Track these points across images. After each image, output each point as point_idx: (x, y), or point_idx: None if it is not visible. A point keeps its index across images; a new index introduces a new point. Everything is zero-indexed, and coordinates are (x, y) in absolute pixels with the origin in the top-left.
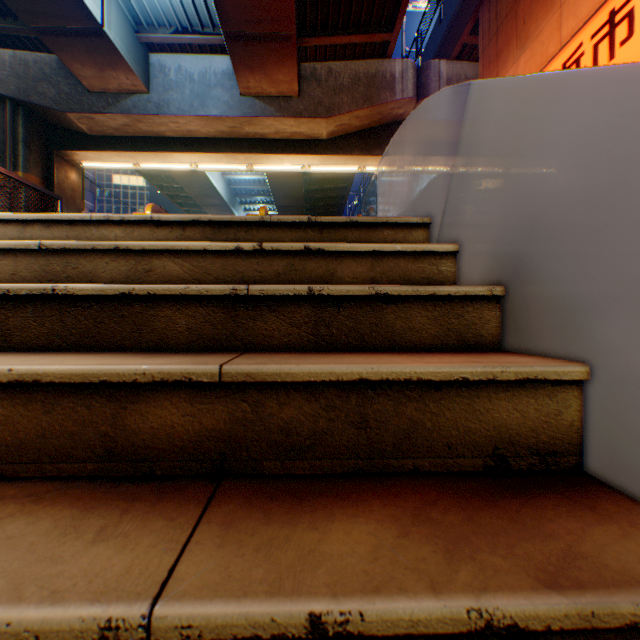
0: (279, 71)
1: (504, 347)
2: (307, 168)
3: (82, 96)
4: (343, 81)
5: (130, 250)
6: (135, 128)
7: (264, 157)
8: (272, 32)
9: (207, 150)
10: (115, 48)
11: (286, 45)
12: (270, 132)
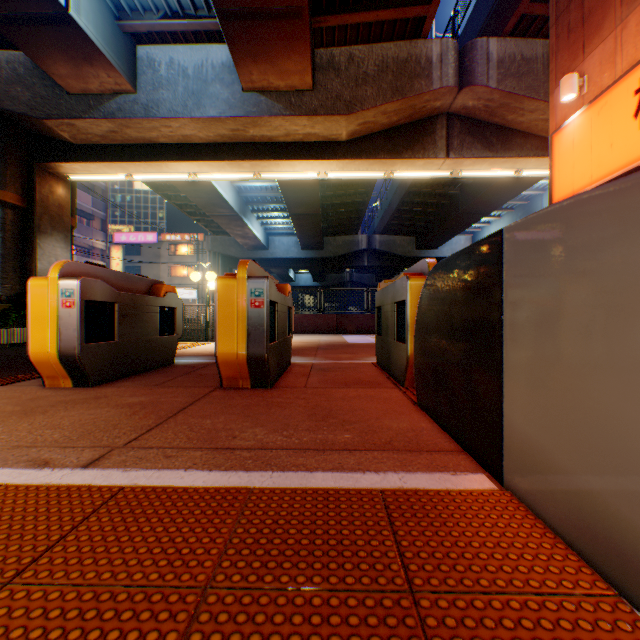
0: (288, 58)
1: None
2: (323, 175)
3: (60, 99)
4: (367, 69)
5: None
6: (123, 134)
7: (272, 164)
8: (277, 5)
9: (206, 157)
10: (87, 37)
11: (296, 23)
12: (279, 134)
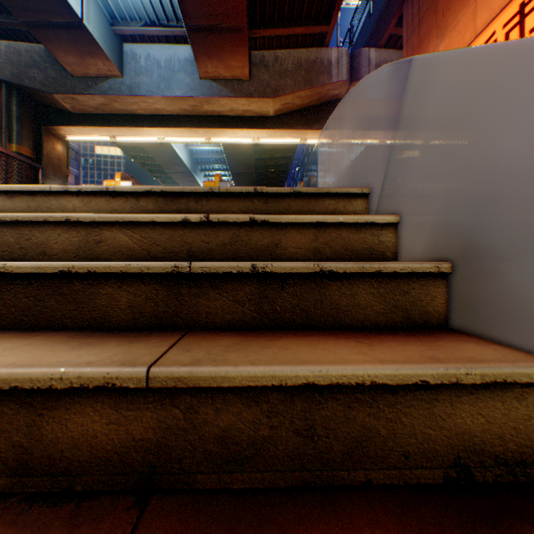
0: (233, 58)
1: (451, 325)
2: (257, 140)
3: (66, 80)
4: (287, 66)
5: (81, 222)
6: (111, 107)
7: (220, 131)
8: (227, 24)
9: (172, 125)
10: (93, 39)
11: (239, 36)
12: (225, 110)
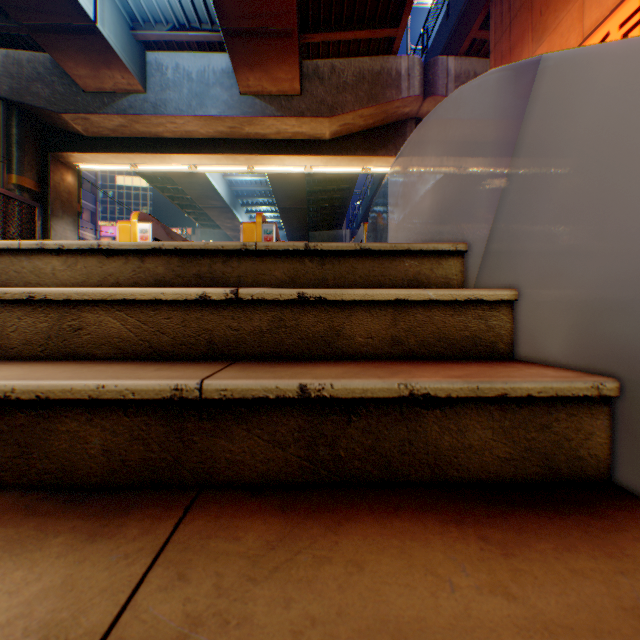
0: (280, 68)
1: (620, 481)
2: (309, 169)
3: (77, 96)
4: (347, 79)
5: (51, 300)
6: (132, 129)
7: (265, 158)
8: (272, 27)
9: (206, 151)
10: (109, 45)
11: (287, 41)
12: (271, 132)
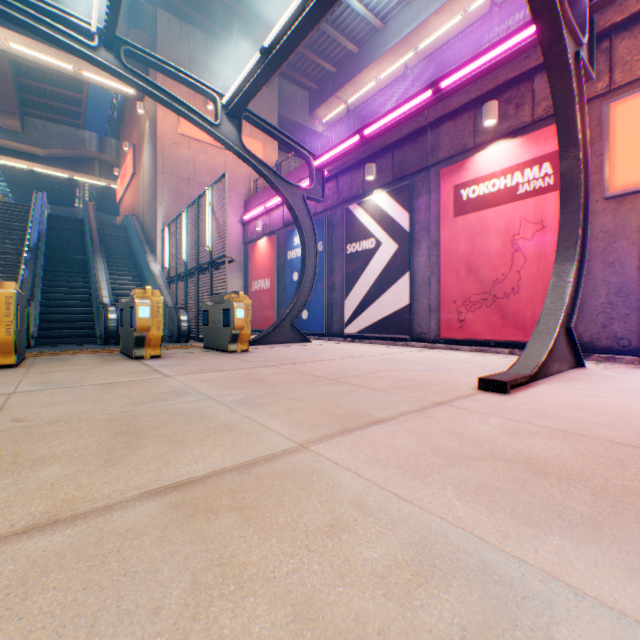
0: (10, 121)
1: None
2: (33, 168)
3: None
4: (55, 133)
5: None
6: None
7: None
8: (6, 110)
9: None
10: None
11: (15, 116)
12: (3, 145)
